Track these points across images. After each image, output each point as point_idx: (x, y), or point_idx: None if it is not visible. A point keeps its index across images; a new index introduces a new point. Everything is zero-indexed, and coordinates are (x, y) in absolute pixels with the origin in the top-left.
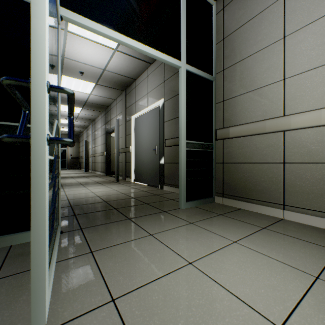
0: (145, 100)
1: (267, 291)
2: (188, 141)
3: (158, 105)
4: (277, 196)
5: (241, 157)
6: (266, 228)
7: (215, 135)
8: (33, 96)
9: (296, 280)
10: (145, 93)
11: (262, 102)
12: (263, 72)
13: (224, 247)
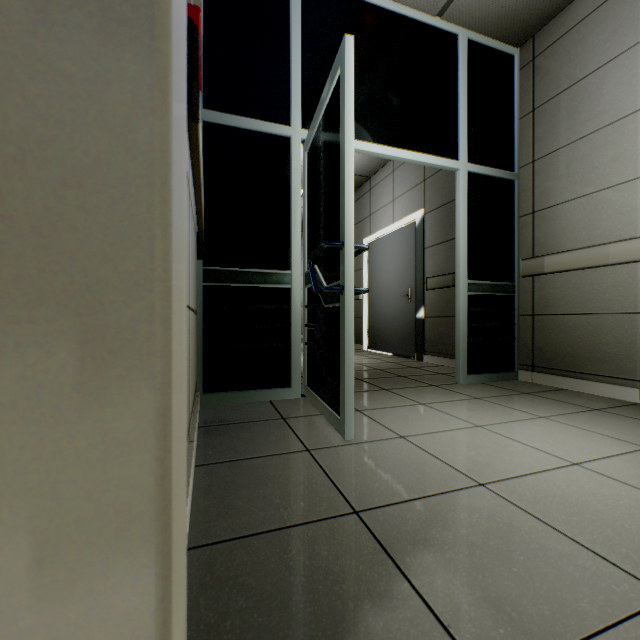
0: (388, 212)
1: (572, 448)
2: (470, 282)
3: (412, 220)
4: (629, 367)
5: (566, 304)
6: (599, 410)
7: (517, 270)
8: (346, 256)
9: (616, 446)
10: (388, 200)
11: (603, 214)
12: (605, 165)
13: (525, 420)
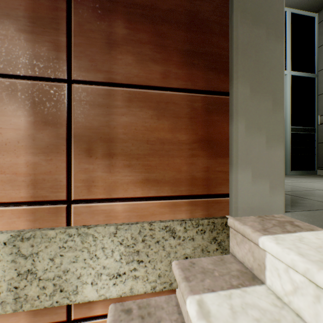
0: None
1: None
2: (292, 127)
3: None
4: None
5: None
6: None
7: (316, 121)
8: None
9: None
10: None
11: None
12: None
13: None
